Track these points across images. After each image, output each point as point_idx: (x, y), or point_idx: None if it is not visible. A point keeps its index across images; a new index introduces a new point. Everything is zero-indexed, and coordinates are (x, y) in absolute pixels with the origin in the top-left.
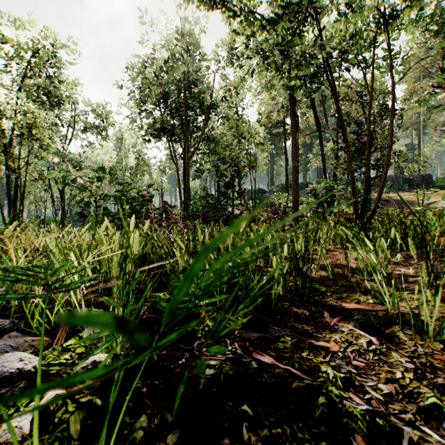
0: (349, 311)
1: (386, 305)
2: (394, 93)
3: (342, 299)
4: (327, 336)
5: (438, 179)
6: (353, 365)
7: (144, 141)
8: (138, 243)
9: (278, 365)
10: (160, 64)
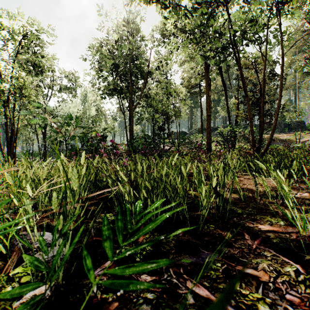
0: (265, 233)
1: (297, 228)
2: (282, 61)
3: (256, 220)
4: (253, 261)
5: (309, 124)
6: (287, 300)
7: (102, 98)
8: (76, 180)
9: (213, 299)
10: (113, 43)
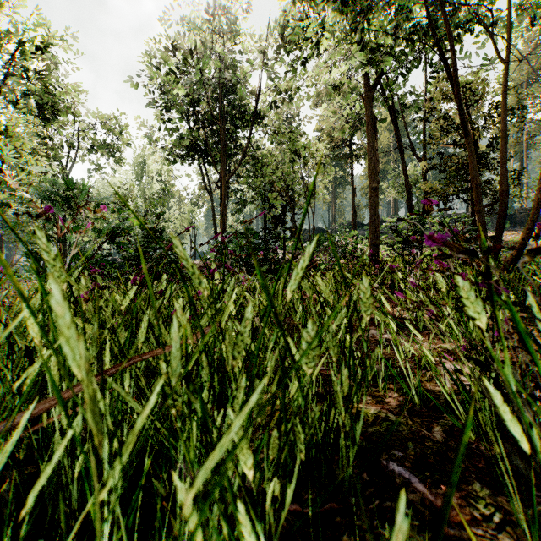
0: None
1: None
2: None
3: None
4: None
5: None
6: None
7: (169, 163)
8: None
9: None
10: (187, 57)
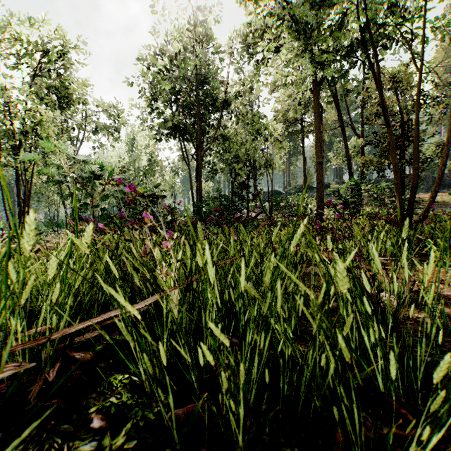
0: None
1: None
2: None
3: None
4: None
5: None
6: None
7: (156, 141)
8: None
9: None
10: (171, 58)
